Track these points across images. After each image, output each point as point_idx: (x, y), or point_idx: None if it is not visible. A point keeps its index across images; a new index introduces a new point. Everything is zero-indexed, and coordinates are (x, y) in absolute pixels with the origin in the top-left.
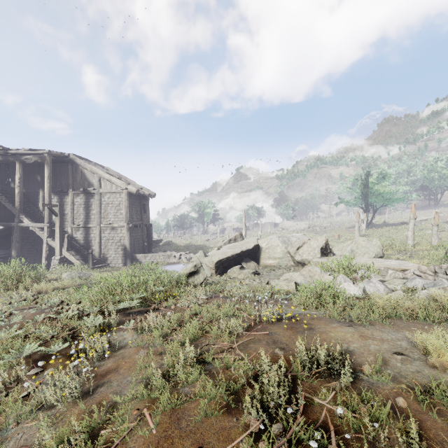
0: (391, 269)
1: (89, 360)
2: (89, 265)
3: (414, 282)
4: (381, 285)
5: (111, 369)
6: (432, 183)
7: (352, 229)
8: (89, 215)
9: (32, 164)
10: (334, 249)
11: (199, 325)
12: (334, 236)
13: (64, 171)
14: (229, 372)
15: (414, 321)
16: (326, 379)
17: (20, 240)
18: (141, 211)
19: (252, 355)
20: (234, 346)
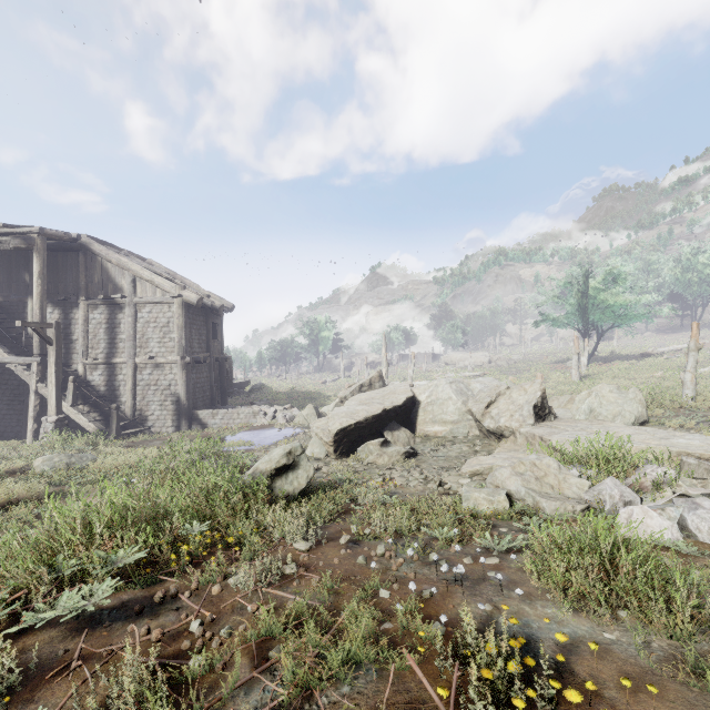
0: (695, 456)
1: None
2: (111, 431)
3: None
4: None
5: None
6: (688, 289)
7: (562, 364)
8: (116, 343)
9: (15, 252)
10: (550, 405)
11: None
12: (536, 377)
13: (70, 266)
14: None
15: None
16: None
17: None
18: (208, 336)
19: None
20: None
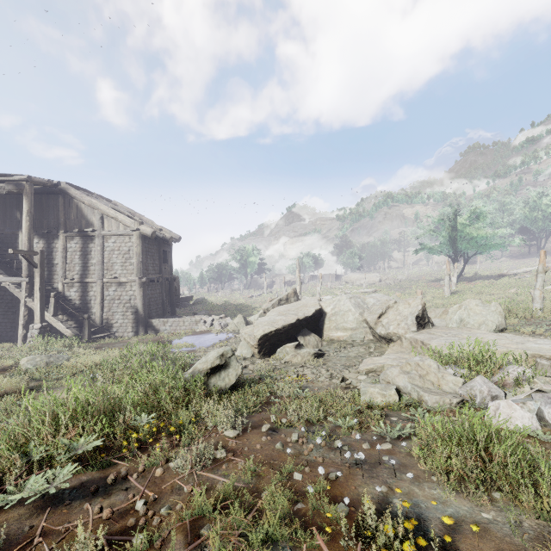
0: (546, 357)
1: None
2: (84, 336)
3: None
4: None
5: None
6: (534, 224)
7: (436, 283)
8: (88, 266)
9: (9, 195)
10: (429, 315)
11: None
12: (417, 293)
13: (52, 206)
14: None
15: None
16: None
17: None
18: (160, 261)
19: None
20: None
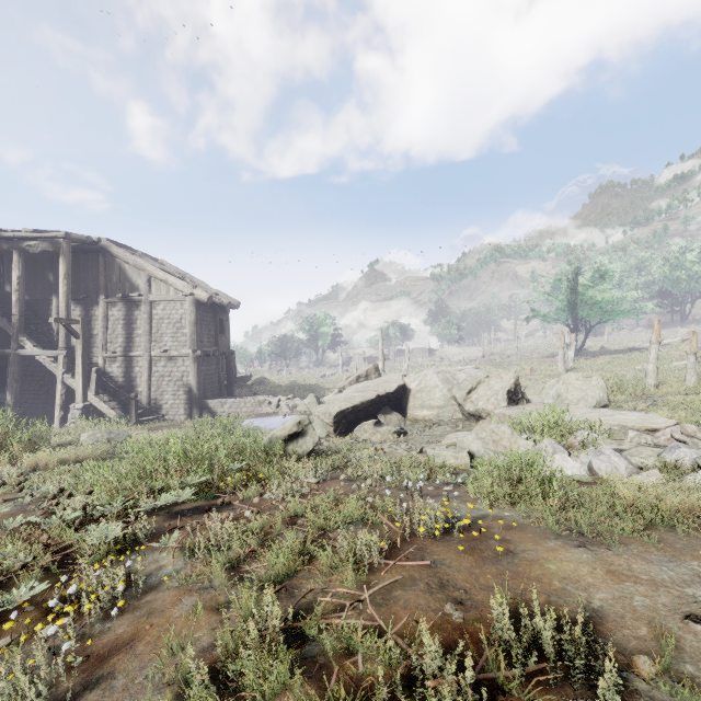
0: (629, 427)
1: (85, 617)
2: (131, 418)
3: (677, 454)
4: (620, 460)
5: (122, 641)
6: (677, 286)
7: (552, 359)
8: (133, 338)
9: (40, 254)
10: (527, 392)
11: (299, 545)
12: (525, 370)
13: (91, 267)
14: (353, 670)
15: (699, 535)
16: (559, 690)
17: (20, 377)
18: (217, 331)
19: (400, 622)
20: (364, 597)
